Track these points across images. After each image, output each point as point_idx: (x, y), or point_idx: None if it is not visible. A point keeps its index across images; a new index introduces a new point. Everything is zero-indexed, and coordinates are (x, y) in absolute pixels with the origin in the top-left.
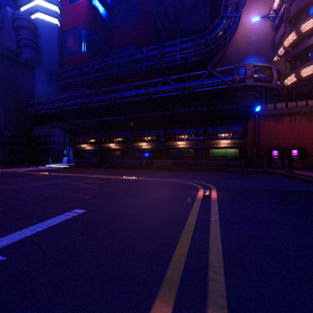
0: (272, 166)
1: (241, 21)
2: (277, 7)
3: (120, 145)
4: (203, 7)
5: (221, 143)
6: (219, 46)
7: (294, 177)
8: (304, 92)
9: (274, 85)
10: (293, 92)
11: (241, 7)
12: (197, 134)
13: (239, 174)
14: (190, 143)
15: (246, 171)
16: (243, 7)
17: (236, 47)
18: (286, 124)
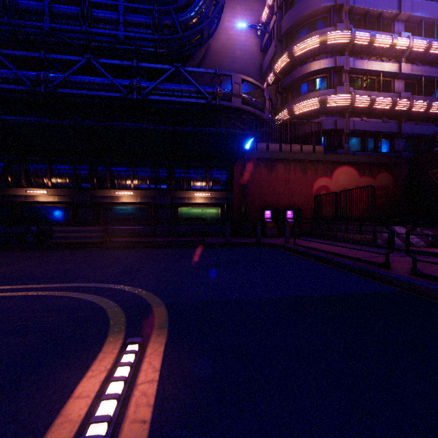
0: (265, 233)
1: (223, 23)
2: (265, 19)
3: None
4: None
5: (195, 196)
6: (194, 41)
7: (304, 253)
8: (297, 134)
9: (266, 116)
10: (288, 131)
11: None
12: (156, 180)
13: (224, 250)
14: (144, 194)
15: (234, 244)
16: None
17: (218, 59)
18: (280, 174)
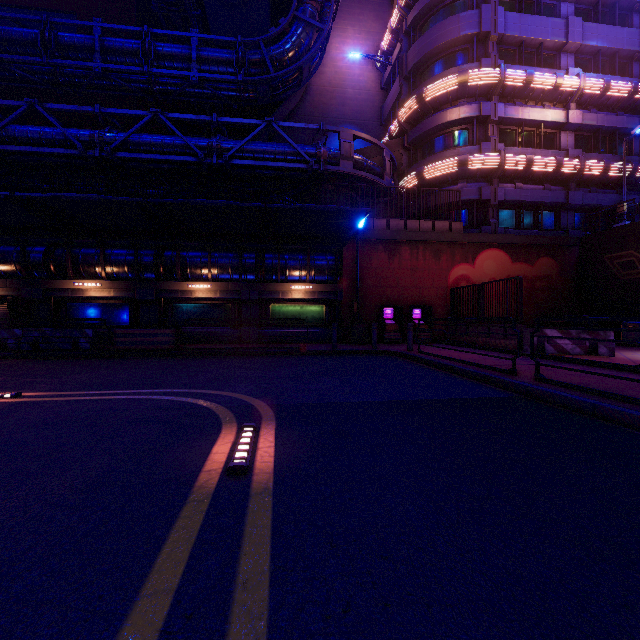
0: (385, 339)
1: (330, 51)
2: (387, 47)
3: (3, 284)
4: (257, 0)
5: (292, 290)
6: (290, 81)
7: (428, 361)
8: (428, 206)
9: (386, 183)
10: (415, 203)
11: (331, 14)
12: (241, 268)
13: (330, 359)
14: (225, 287)
15: (342, 352)
16: (334, 17)
17: (322, 101)
18: (405, 260)
